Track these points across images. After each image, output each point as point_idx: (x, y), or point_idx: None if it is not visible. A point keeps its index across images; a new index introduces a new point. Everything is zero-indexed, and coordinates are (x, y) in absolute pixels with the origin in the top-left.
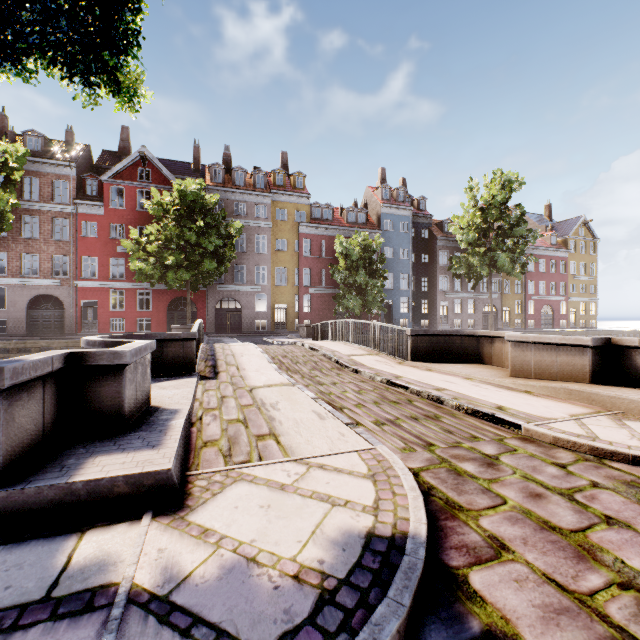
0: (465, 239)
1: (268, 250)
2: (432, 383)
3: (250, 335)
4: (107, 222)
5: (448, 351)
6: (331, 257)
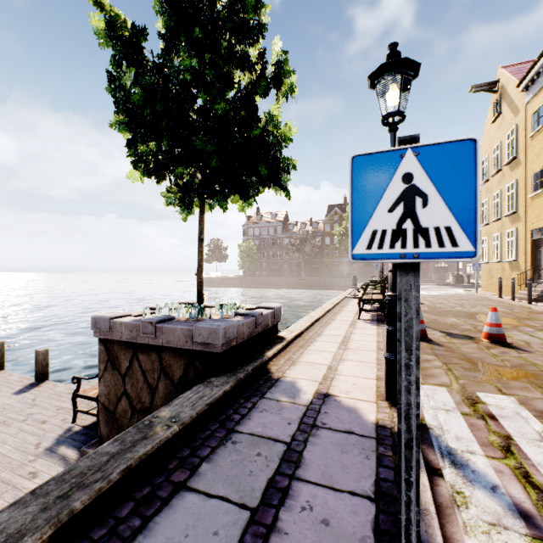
0: None
1: None
2: None
3: None
4: None
5: None
6: None
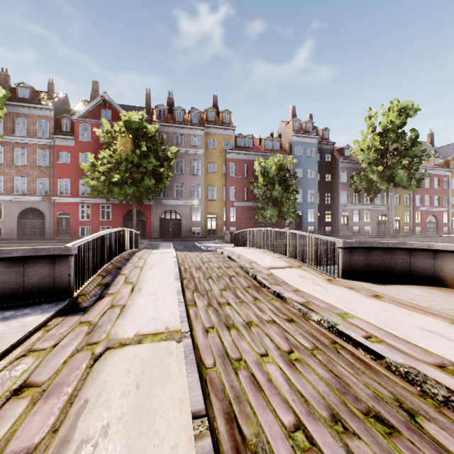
0: (366, 159)
1: (201, 172)
2: (413, 339)
3: (187, 239)
4: (77, 152)
5: (389, 267)
6: (252, 177)
